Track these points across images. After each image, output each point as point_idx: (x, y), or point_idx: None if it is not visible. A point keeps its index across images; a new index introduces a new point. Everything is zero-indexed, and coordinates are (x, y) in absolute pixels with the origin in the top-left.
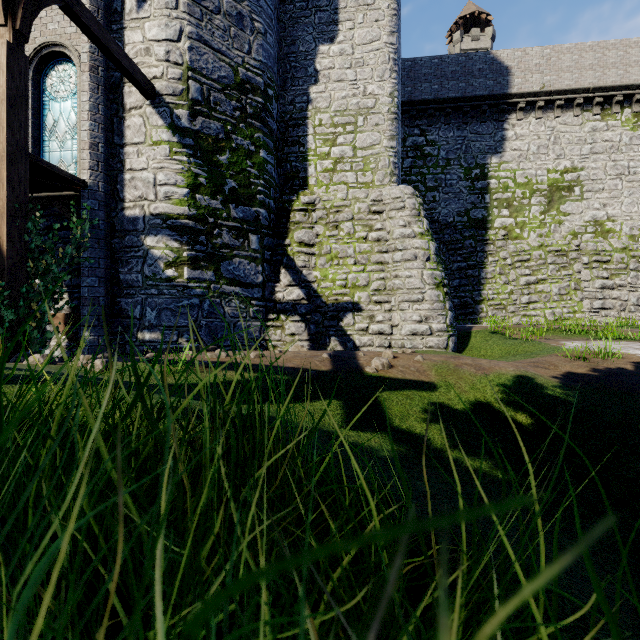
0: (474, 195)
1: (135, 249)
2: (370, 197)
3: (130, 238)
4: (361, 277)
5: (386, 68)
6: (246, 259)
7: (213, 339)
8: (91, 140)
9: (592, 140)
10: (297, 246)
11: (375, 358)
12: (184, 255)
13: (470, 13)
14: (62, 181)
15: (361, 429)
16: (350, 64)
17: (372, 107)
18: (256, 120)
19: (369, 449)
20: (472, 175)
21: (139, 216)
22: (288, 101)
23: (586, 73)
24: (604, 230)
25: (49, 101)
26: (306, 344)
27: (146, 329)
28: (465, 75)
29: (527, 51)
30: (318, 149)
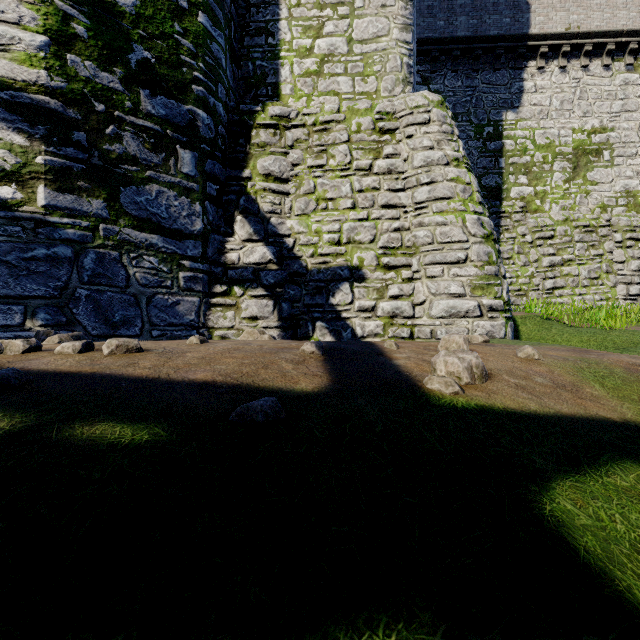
0: (486, 158)
1: None
2: (375, 108)
3: None
4: (363, 227)
5: None
6: (172, 189)
7: (104, 323)
8: None
9: (624, 95)
10: (262, 180)
11: (444, 352)
12: (38, 161)
13: None
14: None
15: None
16: None
17: None
18: None
19: None
20: (484, 134)
21: None
22: None
23: (619, 13)
24: (637, 203)
25: None
26: (275, 334)
27: None
28: (477, 10)
29: None
30: (295, 41)
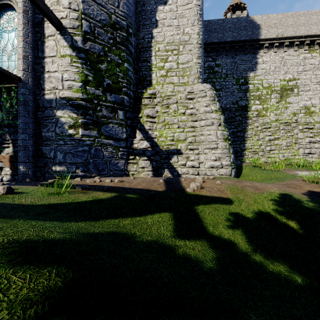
0: (241, 93)
1: (51, 118)
2: (187, 90)
3: (48, 111)
4: (182, 135)
5: (195, 18)
6: (116, 124)
7: (97, 170)
8: (24, 53)
9: (304, 64)
10: (145, 118)
11: (192, 182)
12: (79, 121)
13: (235, 3)
14: (6, 77)
15: (187, 237)
16: (175, 16)
17: (187, 40)
18: (122, 45)
19: (196, 261)
20: (240, 82)
21: (53, 99)
22: (141, 37)
23: (301, 28)
24: (310, 111)
25: (2, 32)
26: (150, 173)
27: (57, 164)
28: (236, 29)
29: (269, 16)
30: (157, 64)
